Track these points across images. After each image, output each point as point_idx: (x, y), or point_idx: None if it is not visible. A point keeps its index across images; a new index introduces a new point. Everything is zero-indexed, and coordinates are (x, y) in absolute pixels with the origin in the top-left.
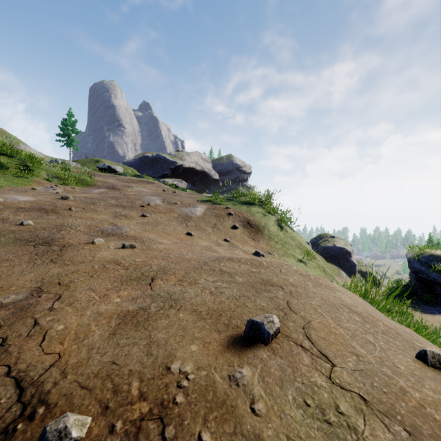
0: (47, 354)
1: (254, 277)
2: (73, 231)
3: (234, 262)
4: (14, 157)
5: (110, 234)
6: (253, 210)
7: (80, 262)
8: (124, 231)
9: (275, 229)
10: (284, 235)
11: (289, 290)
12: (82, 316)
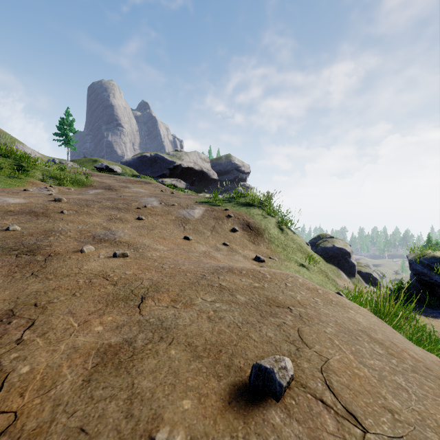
0: (0, 413)
1: (257, 294)
2: (62, 237)
3: (235, 274)
4: (9, 157)
5: (102, 240)
6: (252, 212)
7: (65, 275)
8: (117, 236)
9: (276, 232)
10: (284, 238)
11: (298, 313)
12: (54, 352)
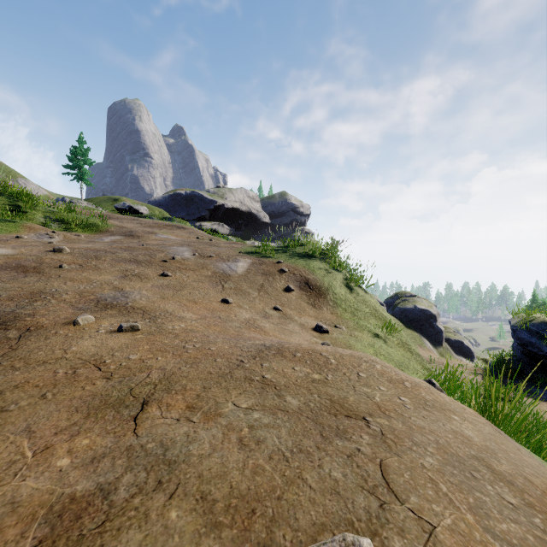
0: None
1: (317, 394)
2: (54, 301)
3: (285, 359)
4: (1, 194)
5: (108, 306)
6: (313, 265)
7: (40, 362)
8: (131, 299)
9: (343, 292)
10: (354, 299)
11: (378, 428)
12: None
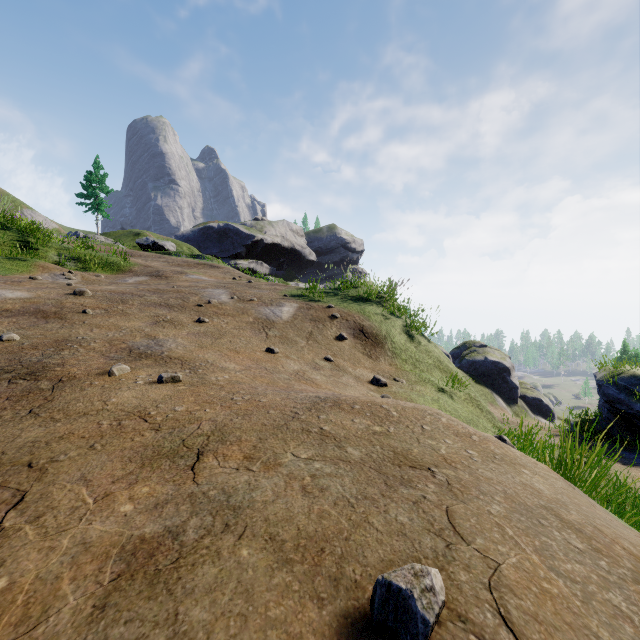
0: None
1: (379, 446)
2: (82, 350)
3: (343, 411)
4: (9, 229)
5: (143, 355)
6: (368, 310)
7: (80, 413)
8: (166, 348)
9: (403, 340)
10: (416, 349)
11: (444, 478)
12: (50, 552)
